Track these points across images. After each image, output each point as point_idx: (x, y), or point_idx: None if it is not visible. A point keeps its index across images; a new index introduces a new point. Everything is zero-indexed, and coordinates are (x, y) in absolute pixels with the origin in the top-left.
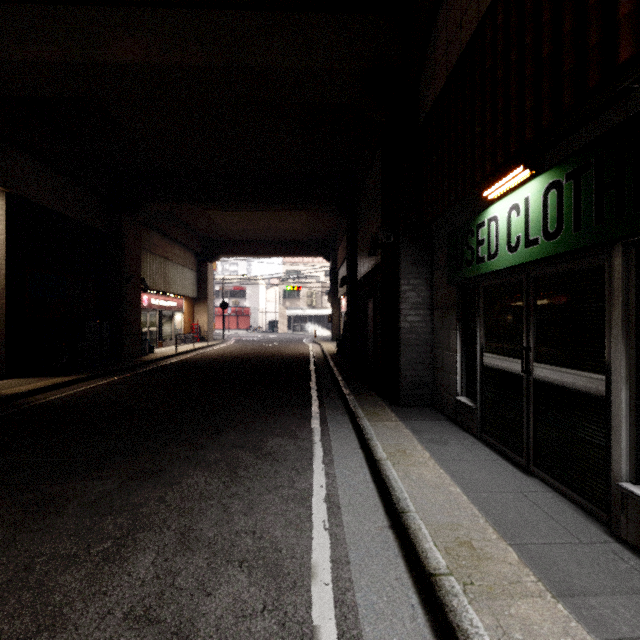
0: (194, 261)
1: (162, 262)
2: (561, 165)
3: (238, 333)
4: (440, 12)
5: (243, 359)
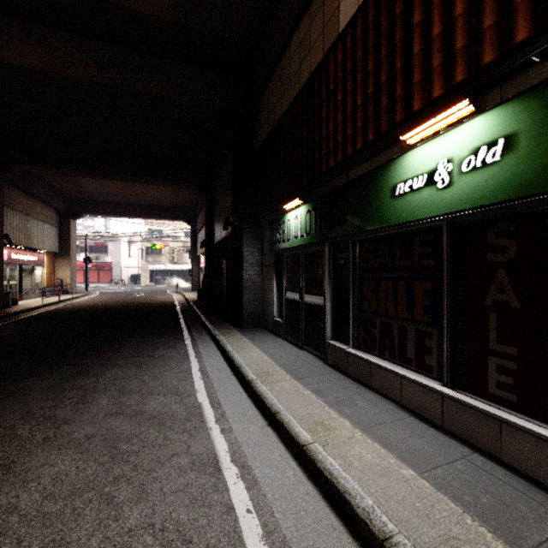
0: (56, 218)
1: (23, 218)
2: (311, 203)
3: (99, 286)
4: (265, 93)
5: (115, 307)
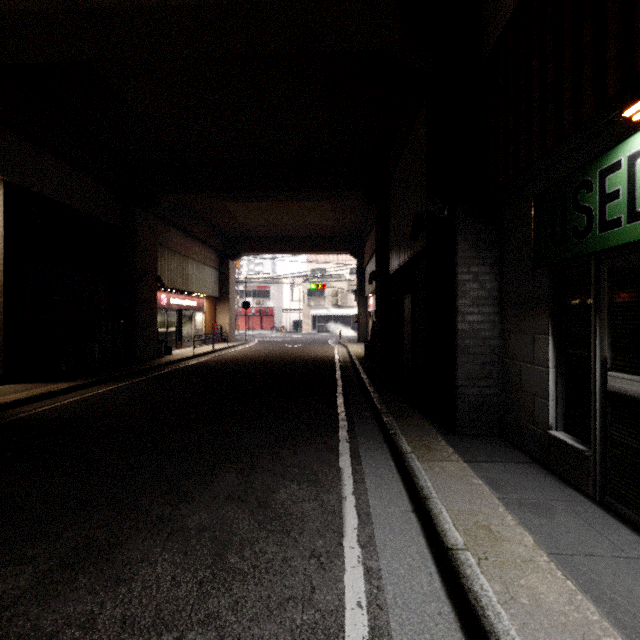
0: (215, 259)
1: (181, 260)
2: None
3: (262, 333)
4: None
5: (263, 362)
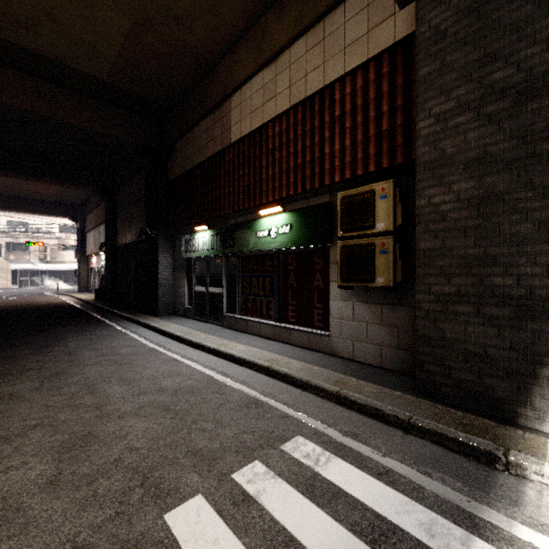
0: None
1: None
2: (214, 230)
3: None
4: (178, 143)
5: None
